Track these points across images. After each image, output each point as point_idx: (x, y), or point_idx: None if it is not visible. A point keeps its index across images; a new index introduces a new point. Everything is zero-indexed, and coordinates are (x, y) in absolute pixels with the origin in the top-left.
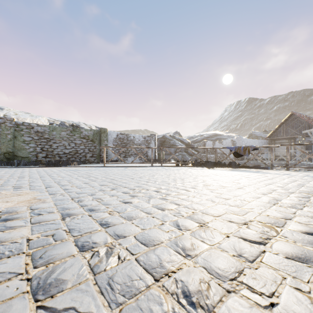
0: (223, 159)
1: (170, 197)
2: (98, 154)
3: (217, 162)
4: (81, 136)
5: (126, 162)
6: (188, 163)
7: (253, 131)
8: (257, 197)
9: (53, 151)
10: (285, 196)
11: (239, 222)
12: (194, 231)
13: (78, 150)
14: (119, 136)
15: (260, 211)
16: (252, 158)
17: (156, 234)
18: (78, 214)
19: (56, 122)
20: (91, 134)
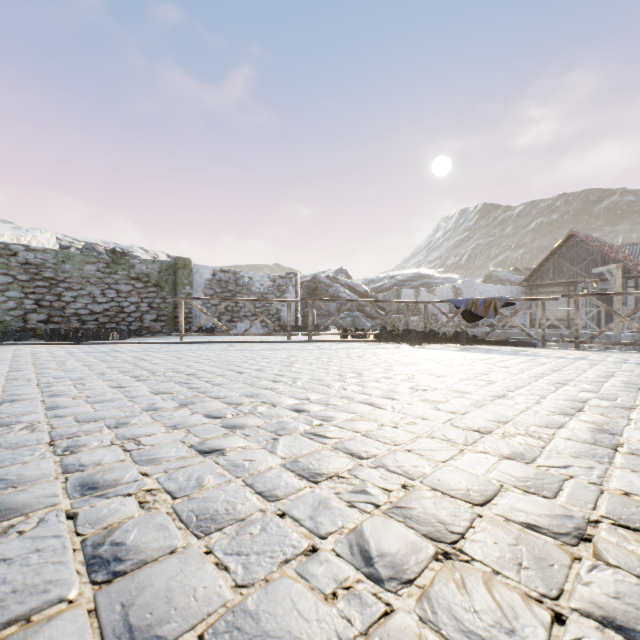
0: (440, 326)
1: (334, 430)
2: (170, 314)
3: (430, 331)
4: (131, 274)
5: (231, 333)
6: (366, 333)
7: (492, 269)
8: (557, 425)
9: (64, 309)
10: (624, 420)
11: (562, 531)
12: (429, 586)
13: (124, 306)
14: (217, 276)
15: (595, 476)
16: (502, 323)
17: (288, 618)
18: (32, 509)
19: (77, 244)
20: (154, 270)
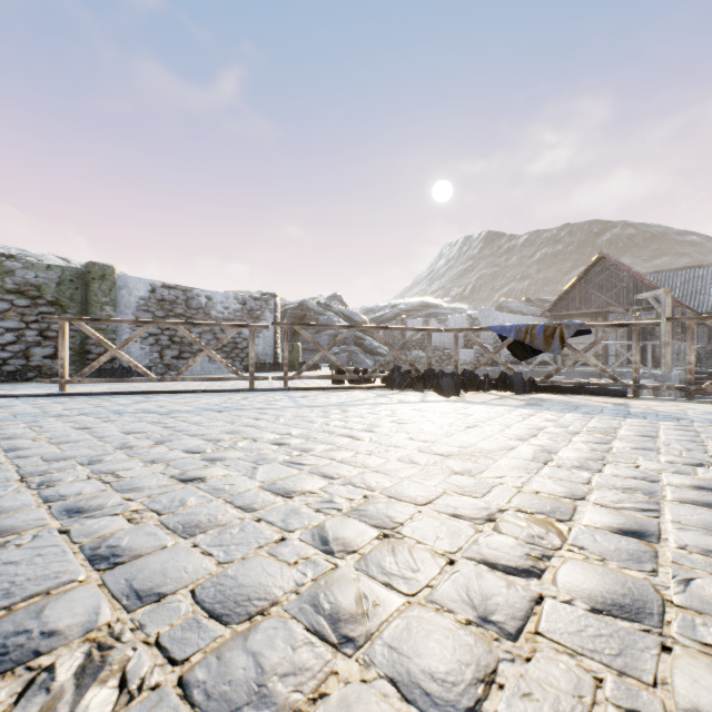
0: (478, 365)
1: None
2: (78, 348)
3: (464, 373)
4: (7, 285)
5: (154, 377)
6: (371, 376)
7: (503, 299)
8: None
9: None
10: None
11: None
12: None
13: None
14: (158, 294)
15: None
16: (572, 360)
17: None
18: None
19: None
20: (49, 280)
